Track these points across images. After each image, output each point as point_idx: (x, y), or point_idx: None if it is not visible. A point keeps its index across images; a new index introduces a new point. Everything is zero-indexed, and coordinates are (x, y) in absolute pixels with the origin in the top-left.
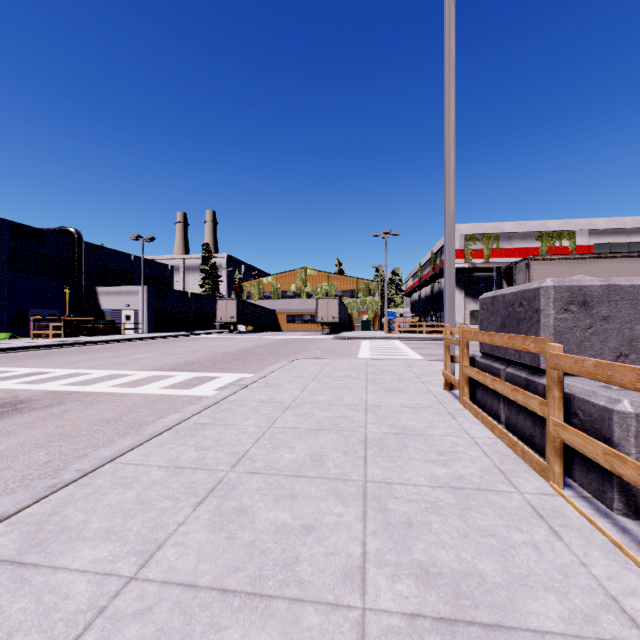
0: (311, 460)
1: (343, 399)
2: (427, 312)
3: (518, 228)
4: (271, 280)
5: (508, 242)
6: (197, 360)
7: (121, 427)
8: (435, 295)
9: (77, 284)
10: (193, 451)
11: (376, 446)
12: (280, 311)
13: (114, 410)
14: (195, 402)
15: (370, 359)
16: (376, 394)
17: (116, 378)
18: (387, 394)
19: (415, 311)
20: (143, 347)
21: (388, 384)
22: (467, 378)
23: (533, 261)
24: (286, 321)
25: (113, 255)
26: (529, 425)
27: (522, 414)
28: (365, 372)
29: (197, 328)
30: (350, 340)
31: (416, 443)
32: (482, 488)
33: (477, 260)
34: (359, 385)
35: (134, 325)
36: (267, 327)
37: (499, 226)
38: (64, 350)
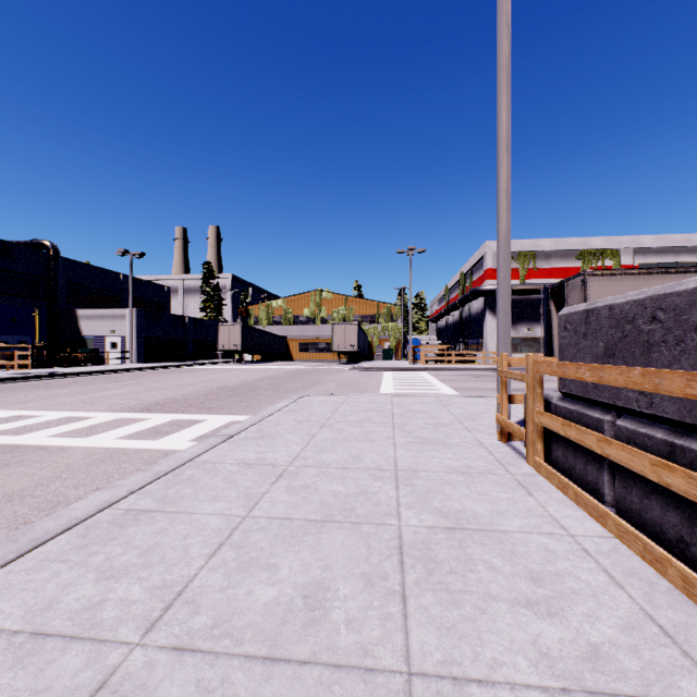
0: (303, 604)
1: (362, 458)
2: (455, 339)
3: (557, 246)
4: (281, 303)
5: (546, 261)
6: (183, 397)
7: (24, 509)
8: (464, 320)
9: (53, 306)
10: (90, 582)
11: (420, 561)
12: (292, 338)
13: (32, 476)
14: (157, 461)
15: (395, 395)
16: (408, 449)
17: (66, 423)
18: (423, 449)
19: (442, 338)
20: (124, 380)
21: (422, 432)
22: (541, 429)
23: (590, 277)
24: (298, 349)
25: (97, 273)
26: (676, 521)
27: (657, 499)
28: (391, 414)
29: (196, 357)
30: (370, 371)
31: (486, 552)
32: (655, 694)
33: (512, 281)
34: (384, 434)
35: (121, 354)
36: (277, 356)
37: (536, 243)
38: (24, 384)
